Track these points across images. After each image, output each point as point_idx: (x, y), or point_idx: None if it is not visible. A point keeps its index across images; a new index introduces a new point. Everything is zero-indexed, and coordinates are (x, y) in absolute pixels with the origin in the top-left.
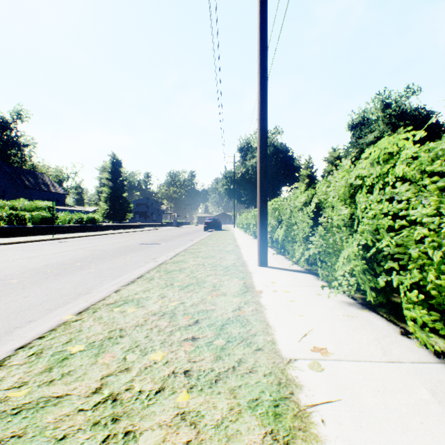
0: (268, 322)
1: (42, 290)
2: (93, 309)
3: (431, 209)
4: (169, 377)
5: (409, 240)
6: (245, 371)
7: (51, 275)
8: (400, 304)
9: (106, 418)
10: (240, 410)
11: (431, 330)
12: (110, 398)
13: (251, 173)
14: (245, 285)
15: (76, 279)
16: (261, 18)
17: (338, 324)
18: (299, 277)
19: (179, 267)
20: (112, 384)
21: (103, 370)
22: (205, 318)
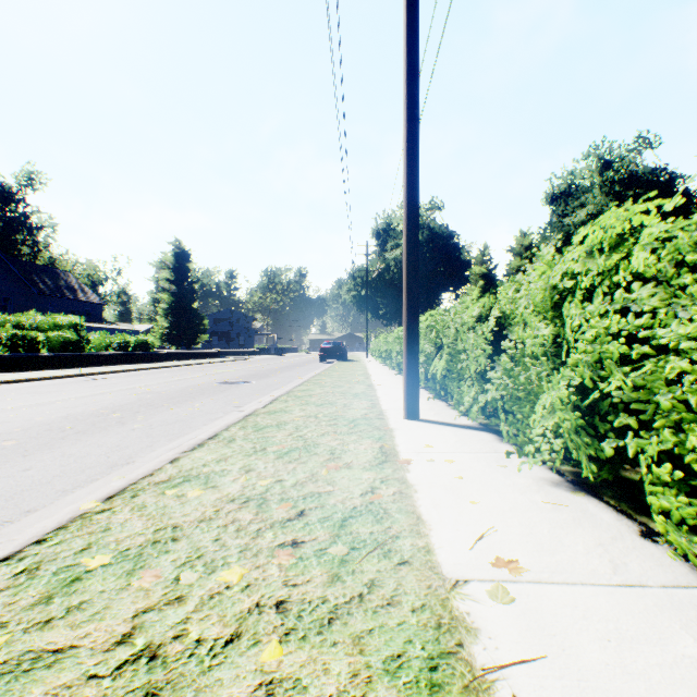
0: (419, 515)
1: (54, 459)
2: (132, 491)
3: (695, 327)
4: (250, 613)
5: (656, 378)
6: (381, 603)
7: (72, 434)
8: (639, 484)
9: (135, 693)
10: (370, 677)
11: (689, 527)
12: (146, 653)
13: (393, 271)
14: (382, 450)
15: (110, 439)
16: (408, 21)
17: (535, 517)
18: (470, 436)
19: (276, 420)
20: (152, 626)
21: (138, 602)
22: (315, 506)
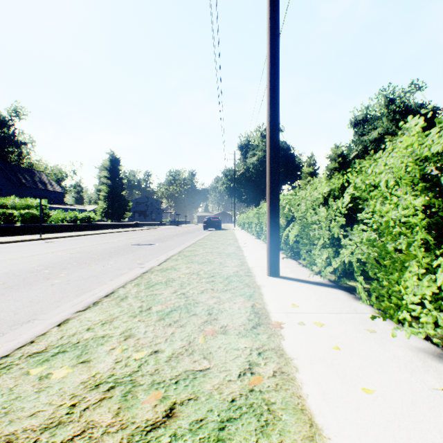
0: (310, 416)
1: None
2: None
3: None
4: None
5: None
6: None
7: None
8: None
9: None
10: None
11: None
12: None
13: (251, 171)
14: (254, 310)
15: (28, 295)
16: None
17: None
18: (326, 294)
19: (166, 277)
20: None
21: None
22: (188, 398)
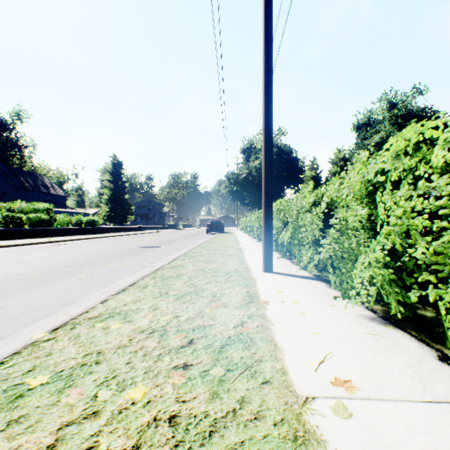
0: (276, 343)
1: (23, 300)
2: (72, 324)
3: None
4: (148, 427)
5: None
6: (249, 417)
7: (37, 282)
8: (434, 320)
9: None
10: None
11: None
12: None
13: (254, 175)
14: (248, 294)
15: (63, 286)
16: (265, 2)
17: (360, 345)
18: (308, 284)
19: (176, 273)
20: (71, 439)
21: (63, 416)
22: (201, 336)
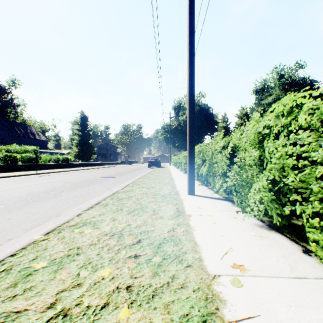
0: (195, 242)
1: (22, 214)
2: (58, 230)
3: None
4: (113, 292)
5: (310, 176)
6: (178, 287)
7: (31, 202)
8: (301, 227)
9: None
10: None
11: None
12: (62, 313)
13: (182, 125)
14: (177, 210)
15: (49, 204)
16: (189, 7)
17: (251, 243)
18: (219, 203)
19: (128, 195)
20: (65, 299)
21: (59, 286)
22: (146, 237)
